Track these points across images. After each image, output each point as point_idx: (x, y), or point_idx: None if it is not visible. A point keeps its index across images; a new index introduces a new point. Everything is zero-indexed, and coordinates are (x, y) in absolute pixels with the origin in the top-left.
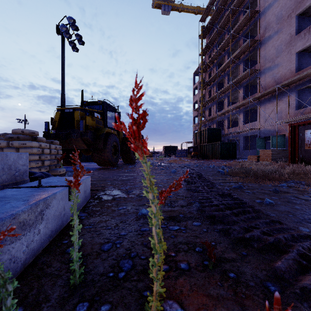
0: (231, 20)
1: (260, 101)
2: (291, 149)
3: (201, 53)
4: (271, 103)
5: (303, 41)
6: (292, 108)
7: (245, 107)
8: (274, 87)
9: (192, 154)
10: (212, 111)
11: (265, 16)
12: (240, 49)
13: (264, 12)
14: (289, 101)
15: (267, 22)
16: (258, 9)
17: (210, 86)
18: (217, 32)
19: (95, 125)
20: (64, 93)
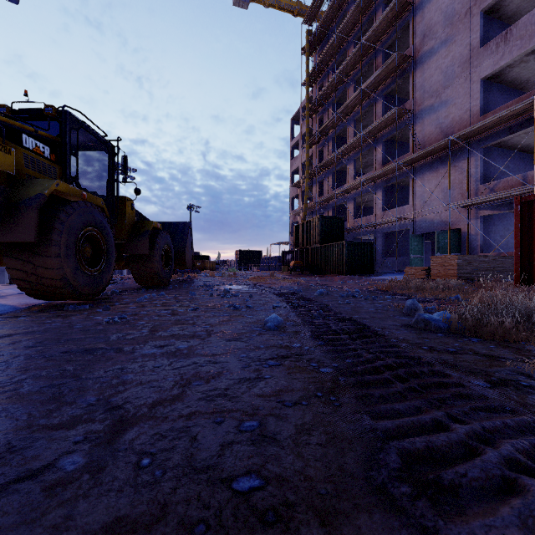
0: (361, 19)
1: (413, 169)
2: (521, 254)
3: (307, 80)
4: (435, 171)
5: (495, 58)
6: (473, 180)
7: (386, 179)
8: (443, 141)
9: (291, 264)
10: (325, 187)
11: (423, 13)
12: (379, 72)
13: (421, 6)
14: (469, 168)
15: (427, 24)
16: (411, 2)
17: (322, 142)
18: (336, 42)
19: (24, 171)
20: None
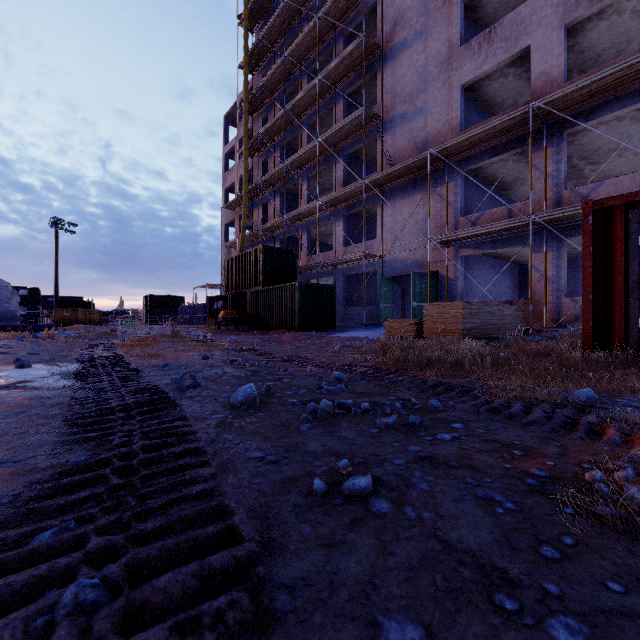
0: None
1: (383, 193)
2: (592, 298)
3: (245, 60)
4: (409, 198)
5: (478, 60)
6: (453, 211)
7: (349, 204)
8: (422, 155)
9: (220, 316)
10: (270, 212)
11: None
12: (342, 59)
13: None
14: (448, 196)
15: (399, 9)
16: None
17: (266, 151)
18: (285, 15)
19: None
20: None
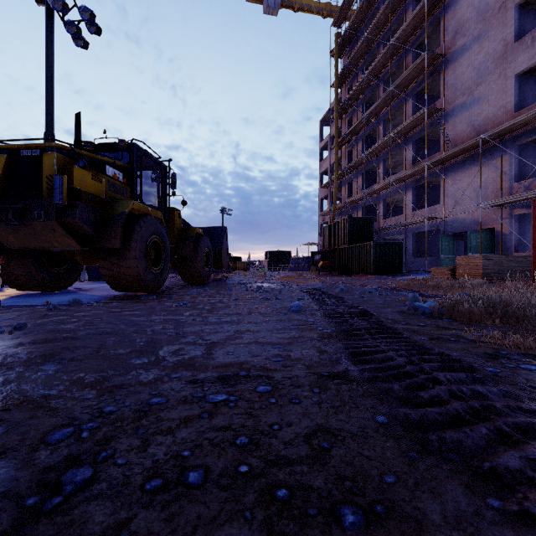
0: (390, 19)
1: (445, 168)
2: None
3: (336, 83)
4: (467, 170)
5: (531, 52)
6: (507, 178)
7: (417, 178)
8: (475, 139)
9: (319, 265)
10: (354, 188)
11: (455, 10)
12: (409, 72)
13: (452, 3)
14: (503, 166)
15: (459, 21)
16: None
17: (351, 143)
18: (365, 43)
19: (108, 194)
20: (52, 132)
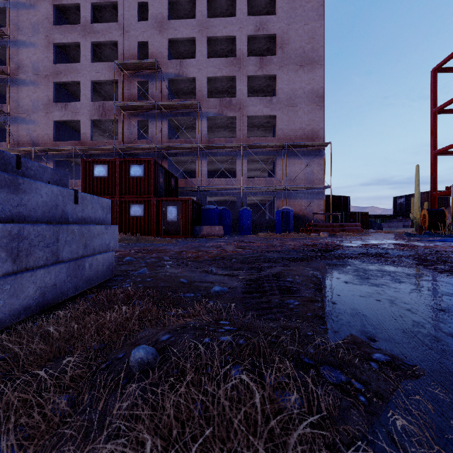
0: None
1: None
2: None
3: None
4: None
5: (61, 114)
6: None
7: None
8: (30, 148)
9: None
10: None
11: (18, 51)
12: None
13: (16, 44)
14: None
15: (21, 61)
16: (8, 33)
17: None
18: None
19: None
20: None
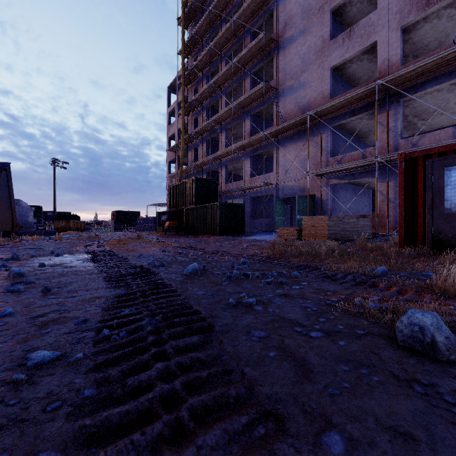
0: None
1: (277, 141)
2: (405, 214)
3: (183, 49)
4: (295, 144)
5: (342, 50)
6: (325, 153)
7: (254, 148)
8: (303, 115)
9: (166, 225)
10: (199, 153)
11: (285, 4)
12: (249, 49)
13: None
14: (321, 143)
15: (288, 14)
16: None
17: (197, 111)
18: (210, 18)
19: None
20: None
